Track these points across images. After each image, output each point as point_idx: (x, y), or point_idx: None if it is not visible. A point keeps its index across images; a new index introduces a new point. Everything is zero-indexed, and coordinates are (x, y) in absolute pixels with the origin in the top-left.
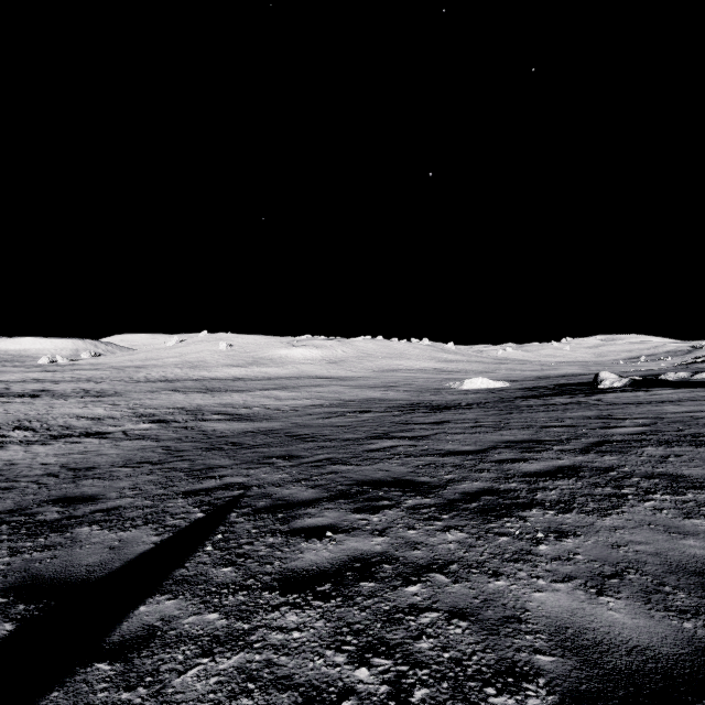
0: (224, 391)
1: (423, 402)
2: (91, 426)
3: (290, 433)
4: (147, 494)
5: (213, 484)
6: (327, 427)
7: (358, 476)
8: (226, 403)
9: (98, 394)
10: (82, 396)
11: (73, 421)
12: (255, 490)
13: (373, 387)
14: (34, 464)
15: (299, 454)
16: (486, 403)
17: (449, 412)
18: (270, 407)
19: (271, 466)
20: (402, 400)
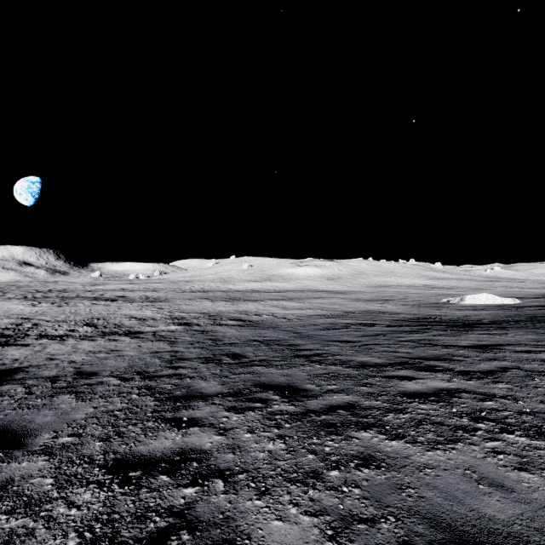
0: (242, 300)
1: (430, 317)
2: (135, 326)
3: (293, 346)
4: (74, 449)
5: (167, 444)
6: (333, 342)
7: (437, 497)
8: (241, 310)
9: (153, 300)
10: (143, 301)
11: (125, 320)
12: (214, 497)
13: (370, 300)
14: (65, 361)
15: (302, 386)
16: (519, 322)
17: (480, 331)
18: (277, 315)
19: (262, 410)
20: (404, 313)
